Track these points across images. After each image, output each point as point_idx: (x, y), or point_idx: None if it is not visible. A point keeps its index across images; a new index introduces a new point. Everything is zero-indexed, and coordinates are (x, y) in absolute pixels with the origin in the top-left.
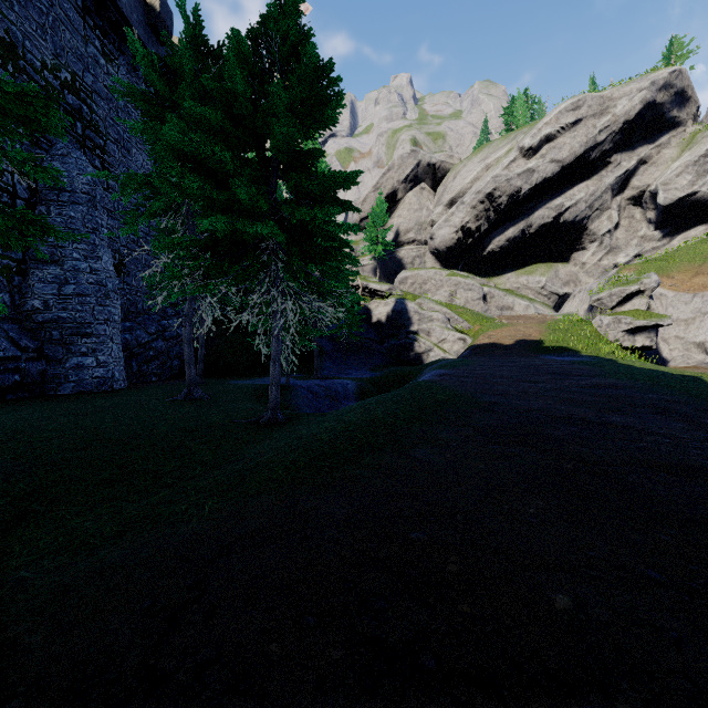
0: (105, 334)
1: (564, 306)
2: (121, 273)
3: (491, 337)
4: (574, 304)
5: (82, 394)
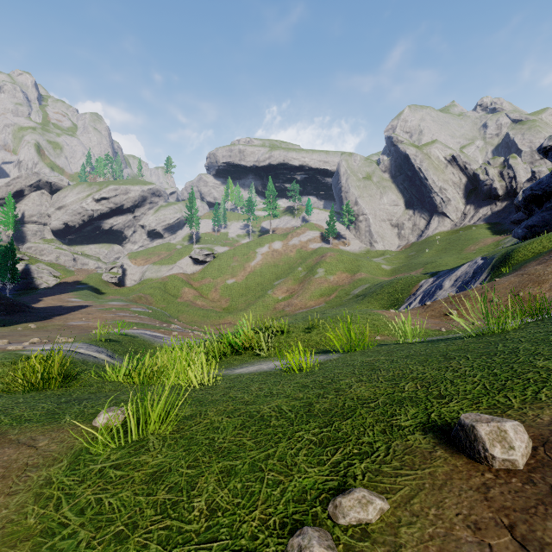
0: None
1: None
2: None
3: (66, 280)
4: None
5: None
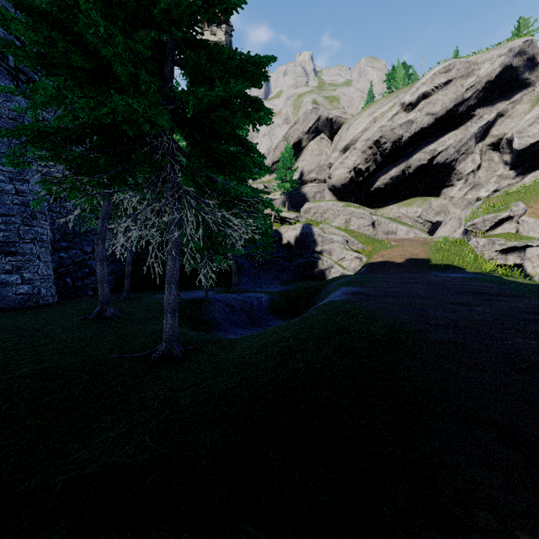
0: (31, 253)
1: (438, 232)
2: (57, 198)
3: (384, 256)
4: (446, 230)
5: (1, 311)
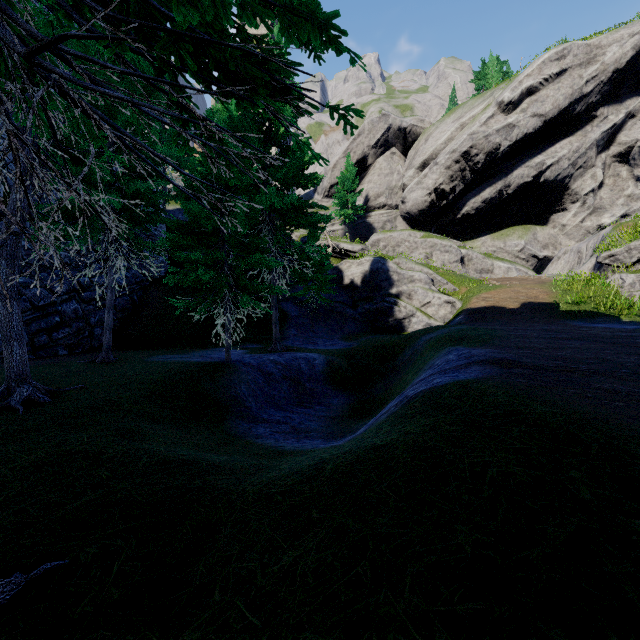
0: None
1: (547, 269)
2: None
3: (488, 300)
4: (559, 267)
5: None
